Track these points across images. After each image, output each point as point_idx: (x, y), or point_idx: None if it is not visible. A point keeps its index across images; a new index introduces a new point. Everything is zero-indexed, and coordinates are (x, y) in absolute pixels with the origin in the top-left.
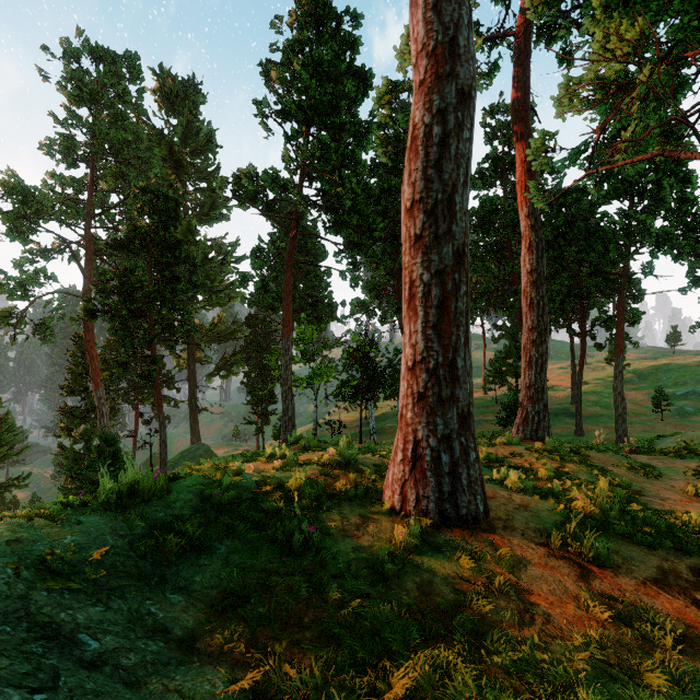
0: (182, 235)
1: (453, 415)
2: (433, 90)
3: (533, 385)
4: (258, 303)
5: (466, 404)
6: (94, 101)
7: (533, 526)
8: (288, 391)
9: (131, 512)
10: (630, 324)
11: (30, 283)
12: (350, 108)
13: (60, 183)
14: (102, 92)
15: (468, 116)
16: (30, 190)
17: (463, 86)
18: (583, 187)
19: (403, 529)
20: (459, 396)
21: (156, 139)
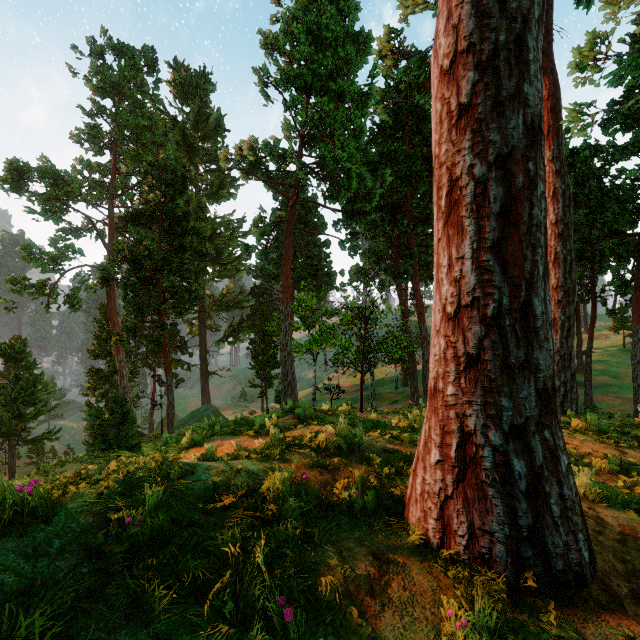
0: (193, 212)
1: (529, 392)
2: None
3: (558, 351)
4: (262, 274)
5: (549, 374)
6: (116, 92)
7: None
8: (287, 356)
9: None
10: None
11: (60, 258)
12: (349, 74)
13: (88, 168)
14: (123, 84)
15: None
16: (59, 174)
17: None
18: (595, 144)
19: (459, 611)
20: (539, 361)
21: (171, 125)
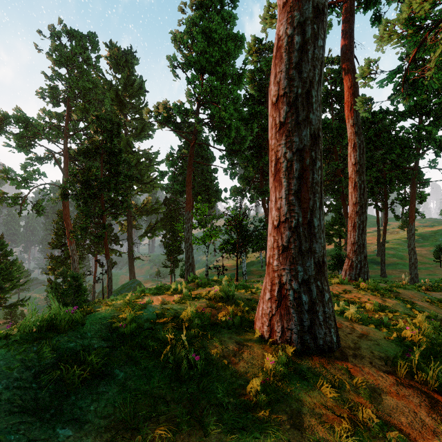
0: (123, 147)
1: (311, 263)
2: (294, 8)
3: (356, 242)
4: (171, 190)
5: (321, 255)
6: (69, 64)
7: (377, 354)
8: (189, 246)
9: (43, 344)
10: (419, 202)
11: (30, 178)
12: (230, 61)
13: (49, 116)
14: (74, 58)
15: (322, 28)
16: (29, 120)
17: (318, 4)
18: (386, 110)
19: (272, 358)
20: (316, 248)
21: (108, 87)
